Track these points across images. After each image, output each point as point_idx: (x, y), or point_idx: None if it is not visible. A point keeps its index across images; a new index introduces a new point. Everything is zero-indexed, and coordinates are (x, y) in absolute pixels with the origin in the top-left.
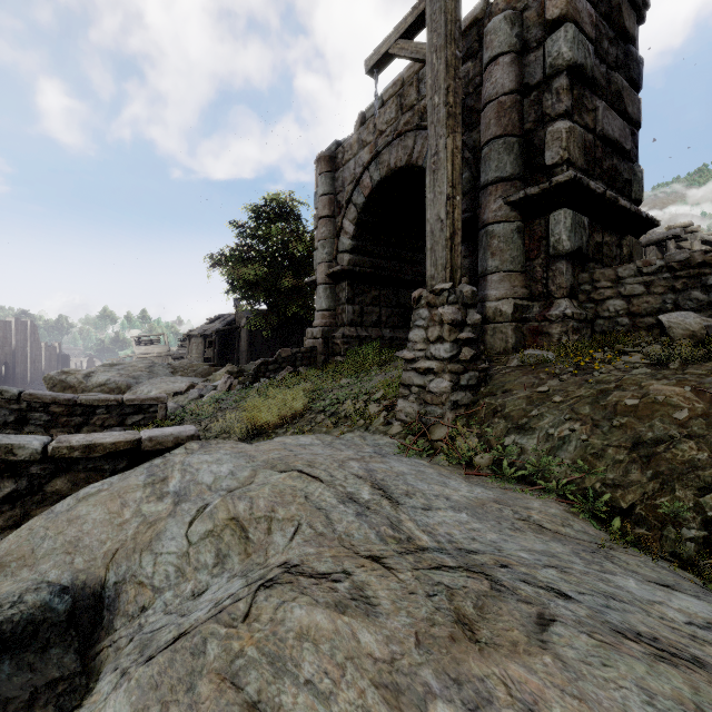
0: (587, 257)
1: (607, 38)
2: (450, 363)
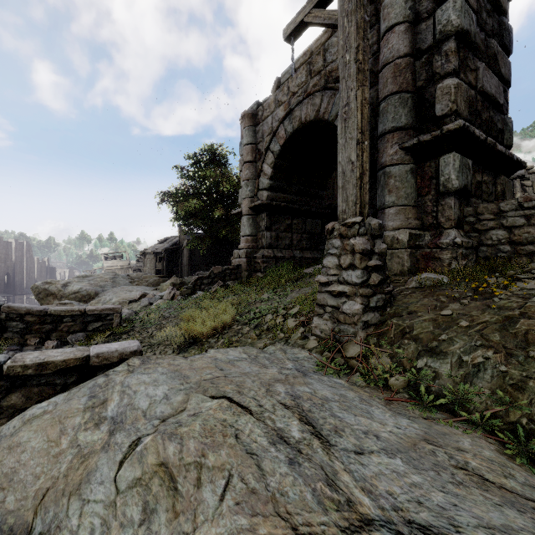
0: (470, 193)
1: (486, 10)
2: (361, 287)
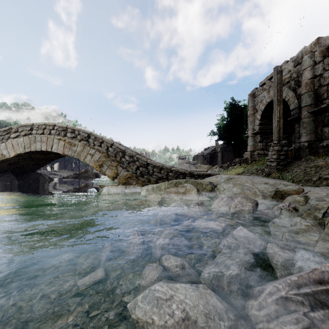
0: None
1: None
2: (276, 159)
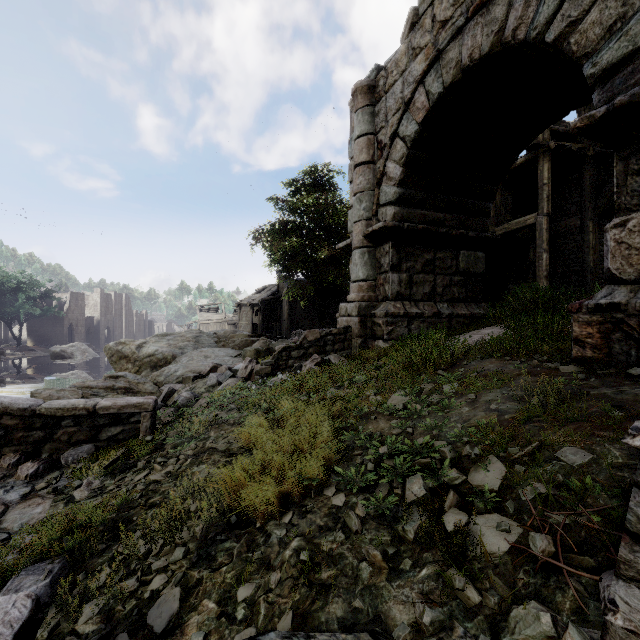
0: None
1: None
2: None
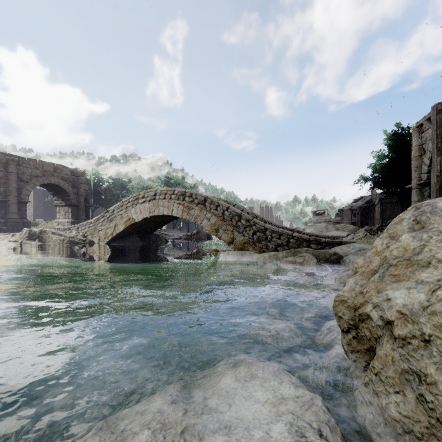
0: None
1: None
2: None
